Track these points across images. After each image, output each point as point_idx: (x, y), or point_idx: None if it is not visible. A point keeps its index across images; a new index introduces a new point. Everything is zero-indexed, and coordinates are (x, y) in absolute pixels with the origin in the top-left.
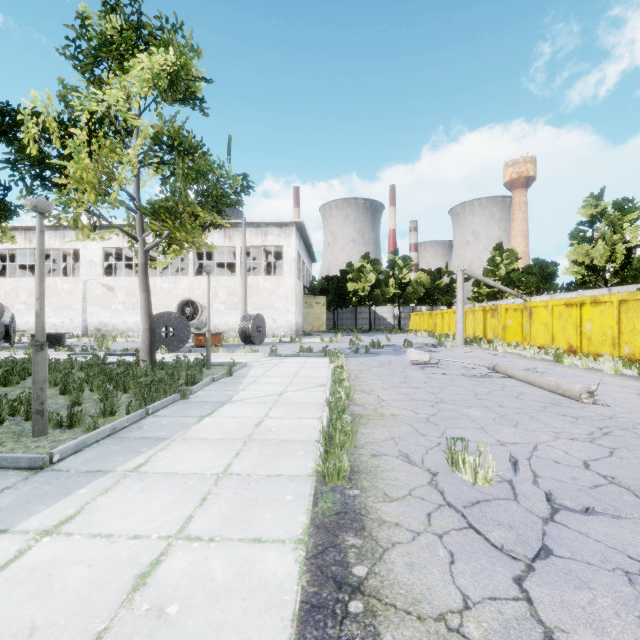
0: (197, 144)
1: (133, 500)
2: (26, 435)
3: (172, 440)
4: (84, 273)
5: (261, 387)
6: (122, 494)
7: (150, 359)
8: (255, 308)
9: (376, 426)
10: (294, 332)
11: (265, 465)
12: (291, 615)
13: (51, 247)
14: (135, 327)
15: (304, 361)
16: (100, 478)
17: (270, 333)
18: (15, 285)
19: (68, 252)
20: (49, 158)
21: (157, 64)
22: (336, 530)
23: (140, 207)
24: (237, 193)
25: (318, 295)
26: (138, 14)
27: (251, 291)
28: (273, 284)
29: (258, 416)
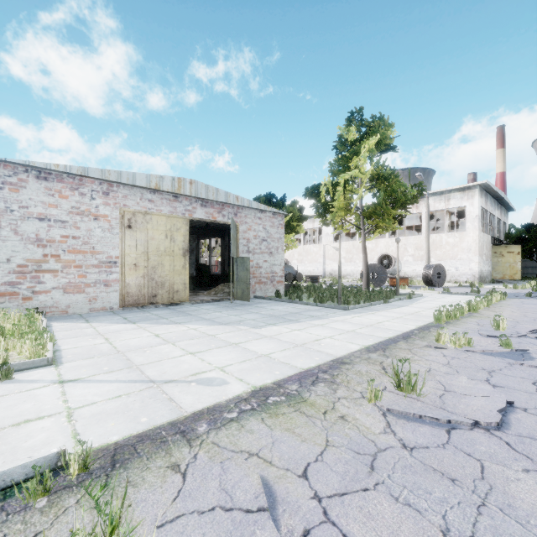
0: (391, 172)
1: (373, 316)
2: (335, 305)
3: (382, 311)
4: (323, 241)
5: (426, 304)
6: (370, 316)
7: (367, 288)
8: (438, 259)
9: (478, 319)
10: (477, 279)
11: (415, 318)
12: (411, 329)
13: (308, 228)
14: (351, 273)
15: (468, 297)
16: (363, 313)
17: (452, 279)
18: (293, 250)
19: (315, 229)
20: (329, 202)
21: (371, 144)
22: (430, 327)
23: (363, 214)
24: (414, 196)
25: (511, 244)
26: (361, 116)
27: (435, 246)
28: (455, 239)
29: (418, 310)
